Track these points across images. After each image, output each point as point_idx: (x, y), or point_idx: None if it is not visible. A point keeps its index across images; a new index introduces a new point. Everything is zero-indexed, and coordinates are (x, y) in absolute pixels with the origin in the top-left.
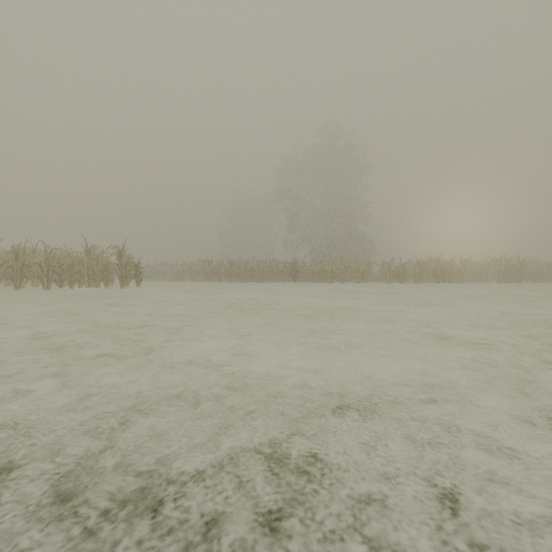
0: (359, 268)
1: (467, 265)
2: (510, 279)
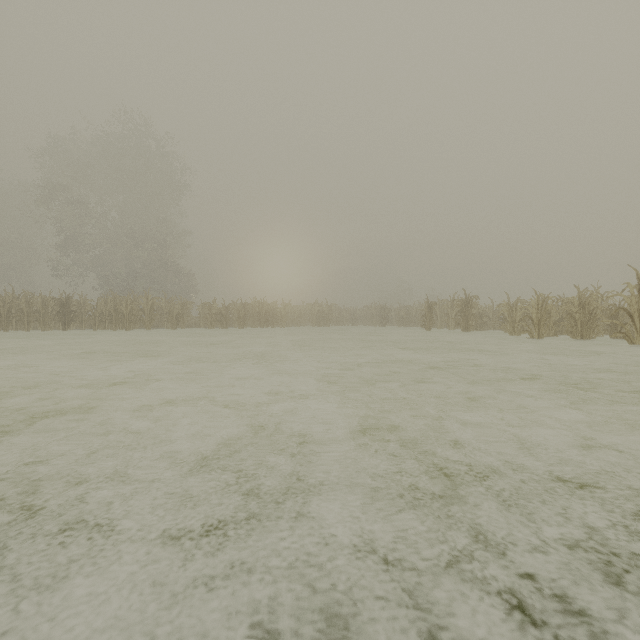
0: (172, 310)
1: (289, 309)
2: (321, 322)
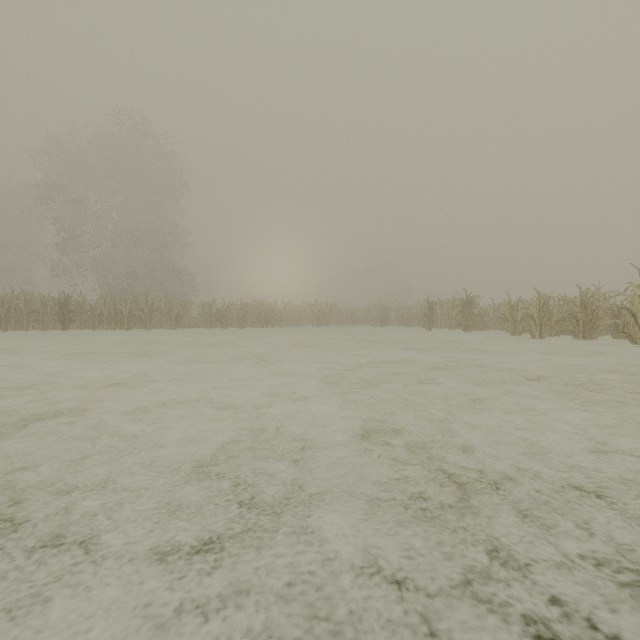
0: (172, 310)
1: (289, 309)
2: (321, 322)
